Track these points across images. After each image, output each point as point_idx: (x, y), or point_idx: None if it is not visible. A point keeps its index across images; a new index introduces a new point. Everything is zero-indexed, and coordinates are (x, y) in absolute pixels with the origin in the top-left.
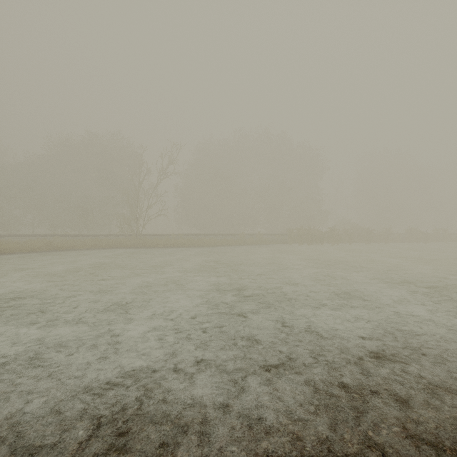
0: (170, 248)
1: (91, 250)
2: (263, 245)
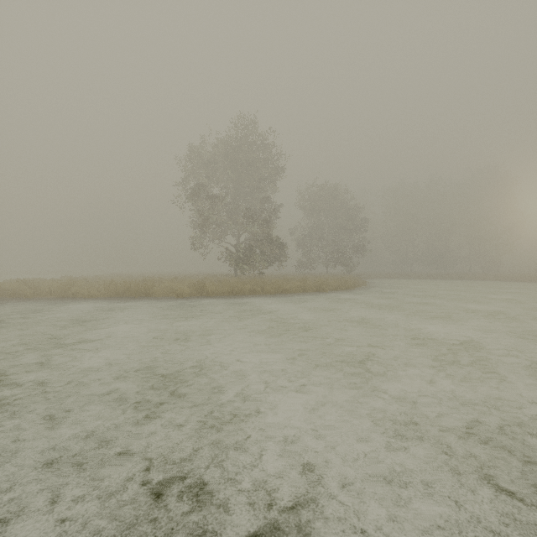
0: None
1: None
2: None
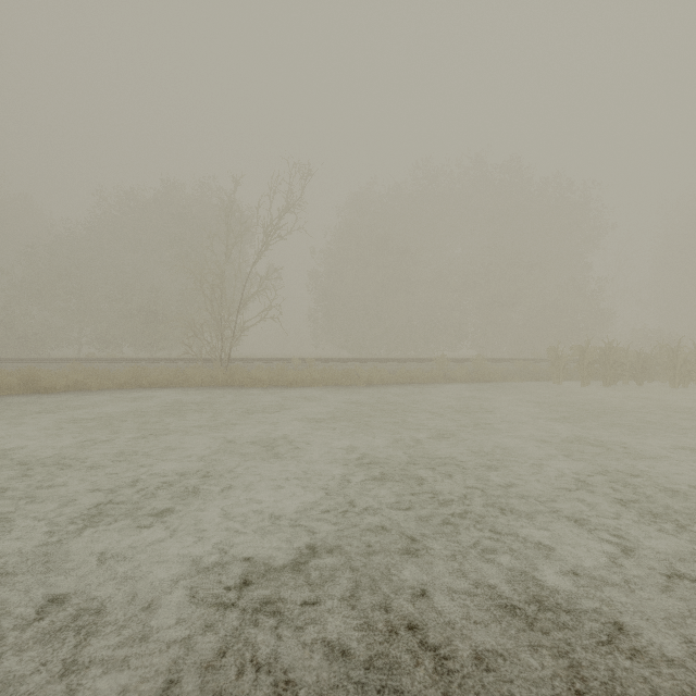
0: (281, 390)
1: (105, 396)
2: (493, 384)
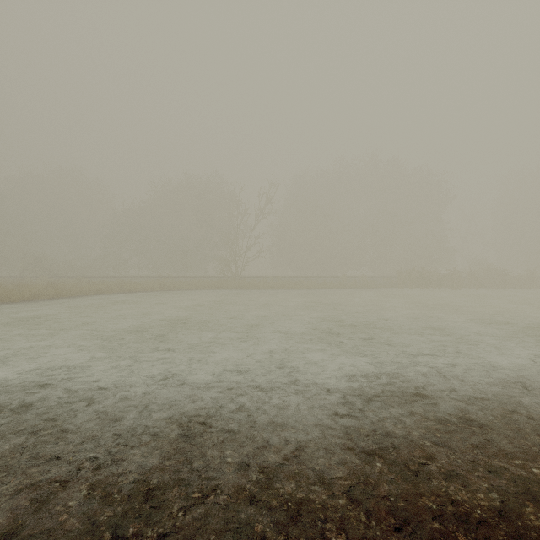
0: (269, 290)
1: (199, 291)
2: (368, 289)
